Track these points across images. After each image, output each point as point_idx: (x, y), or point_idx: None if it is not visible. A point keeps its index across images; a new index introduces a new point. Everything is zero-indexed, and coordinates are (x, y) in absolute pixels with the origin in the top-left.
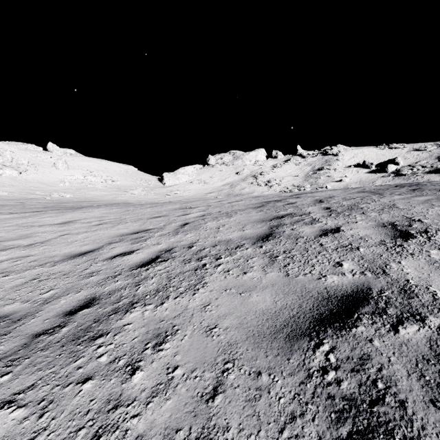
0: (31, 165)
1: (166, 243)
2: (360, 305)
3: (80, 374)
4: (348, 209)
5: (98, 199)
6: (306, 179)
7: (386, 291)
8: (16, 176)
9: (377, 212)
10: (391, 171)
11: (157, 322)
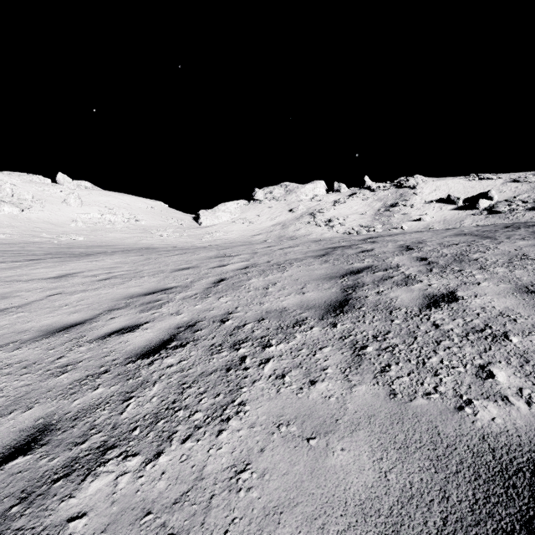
0: (36, 201)
1: (189, 313)
2: None
3: None
4: (454, 260)
5: (118, 243)
6: (376, 217)
7: None
8: (17, 214)
9: (504, 266)
10: (483, 207)
11: (136, 518)
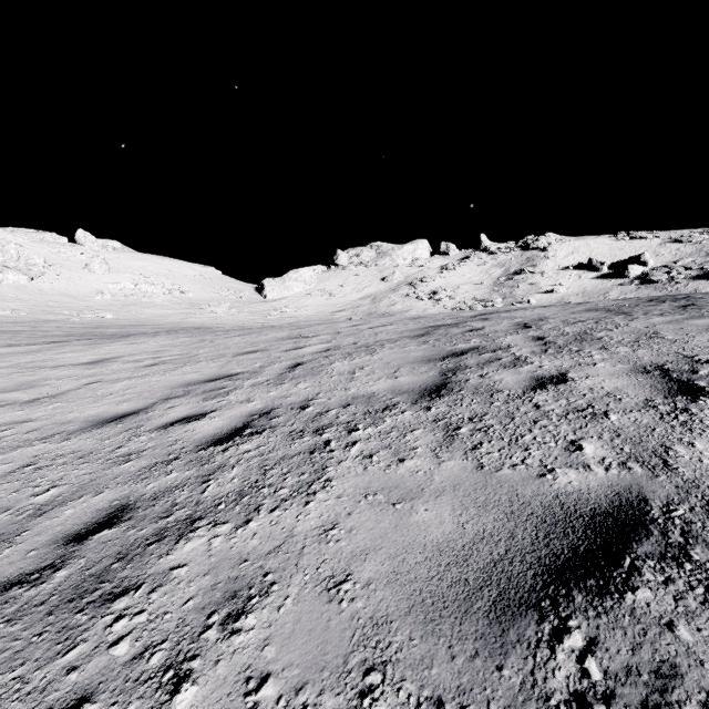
0: (49, 266)
1: (263, 400)
2: (632, 537)
3: (69, 686)
4: (575, 340)
5: (158, 322)
6: (495, 288)
7: (678, 507)
8: (25, 284)
9: (629, 345)
10: (634, 276)
11: (235, 564)
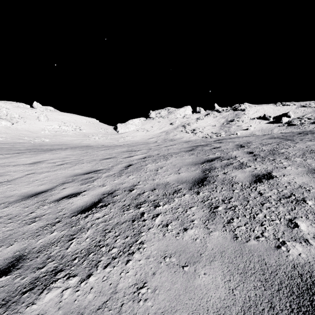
0: (21, 118)
1: (110, 185)
2: None
3: None
4: (270, 153)
5: (69, 143)
6: (221, 128)
7: None
8: (10, 126)
9: (300, 157)
10: (285, 122)
11: None
